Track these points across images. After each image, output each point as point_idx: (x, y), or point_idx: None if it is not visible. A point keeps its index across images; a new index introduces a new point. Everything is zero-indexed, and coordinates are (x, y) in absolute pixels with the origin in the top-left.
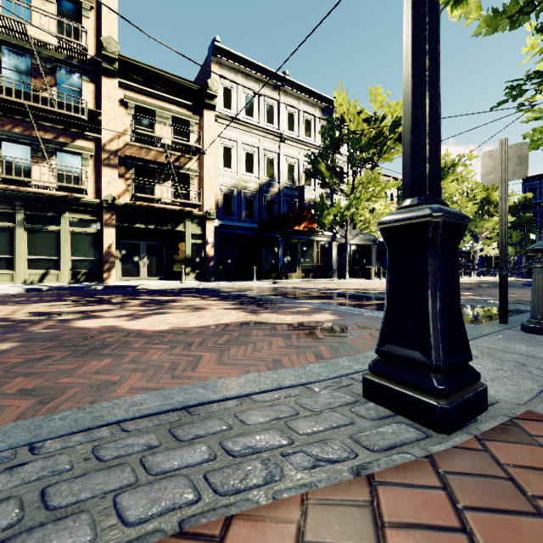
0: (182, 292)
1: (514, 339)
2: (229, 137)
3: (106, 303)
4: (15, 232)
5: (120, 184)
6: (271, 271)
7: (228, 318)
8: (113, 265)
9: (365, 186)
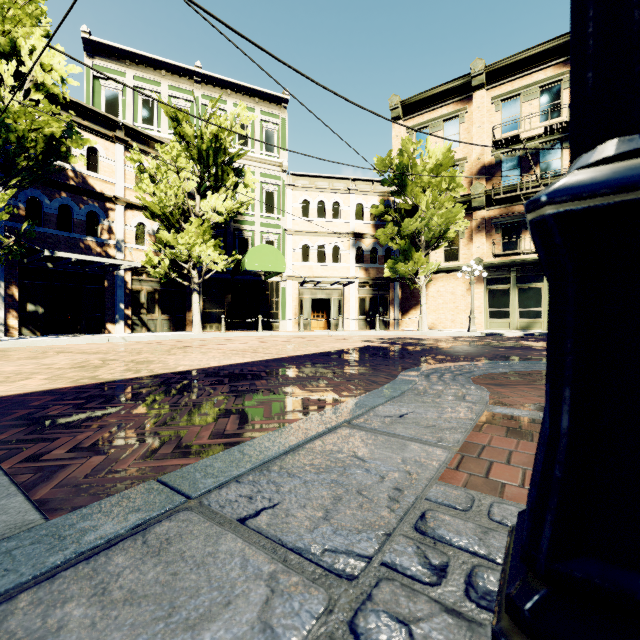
0: None
1: None
2: None
3: None
4: (510, 291)
5: None
6: None
7: None
8: None
9: None
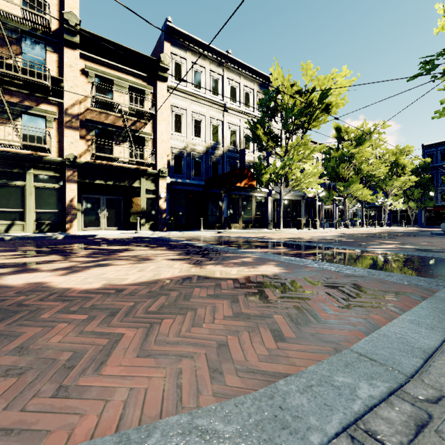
0: (135, 241)
1: None
2: (180, 106)
3: (55, 253)
4: None
5: (82, 144)
6: (216, 222)
7: (170, 271)
8: (74, 216)
9: (296, 149)
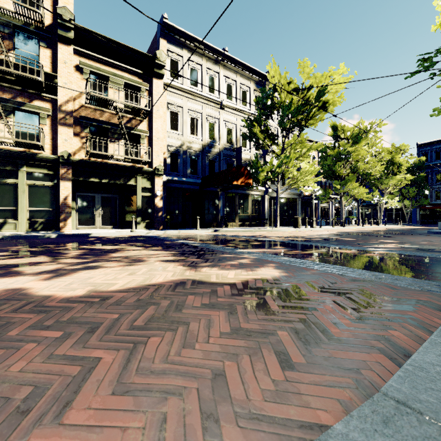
0: (129, 240)
1: None
2: (176, 103)
3: (44, 254)
4: None
5: (76, 142)
6: (212, 221)
7: (163, 275)
8: (69, 215)
9: (293, 147)
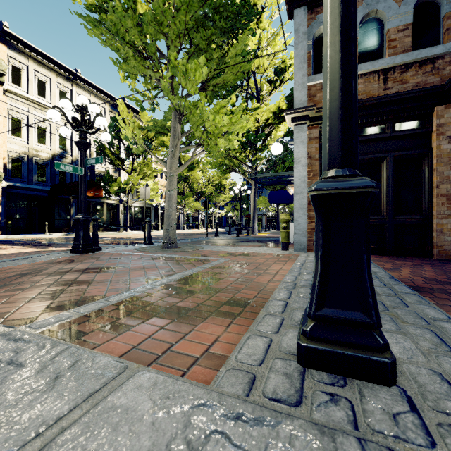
0: None
1: (135, 246)
2: (19, 111)
3: None
4: None
5: None
6: (64, 226)
7: (27, 250)
8: None
9: (142, 168)
